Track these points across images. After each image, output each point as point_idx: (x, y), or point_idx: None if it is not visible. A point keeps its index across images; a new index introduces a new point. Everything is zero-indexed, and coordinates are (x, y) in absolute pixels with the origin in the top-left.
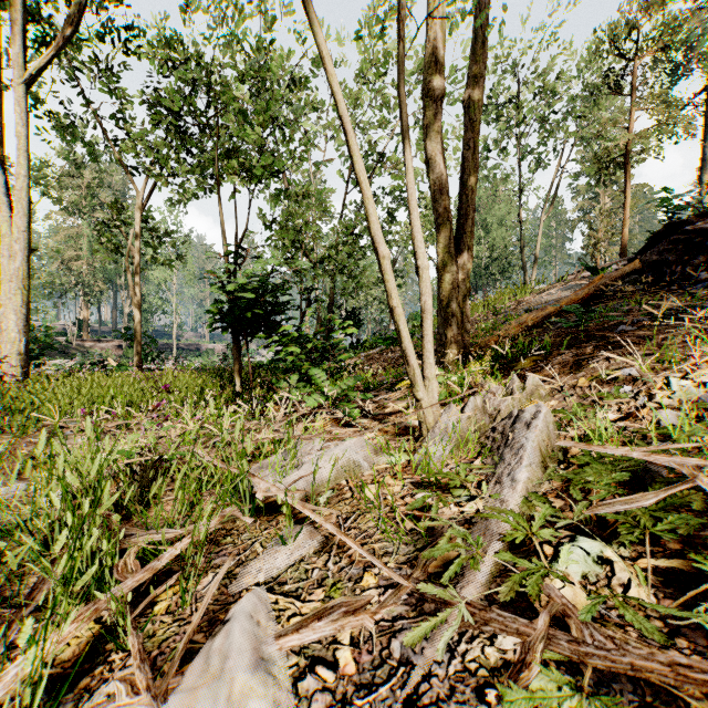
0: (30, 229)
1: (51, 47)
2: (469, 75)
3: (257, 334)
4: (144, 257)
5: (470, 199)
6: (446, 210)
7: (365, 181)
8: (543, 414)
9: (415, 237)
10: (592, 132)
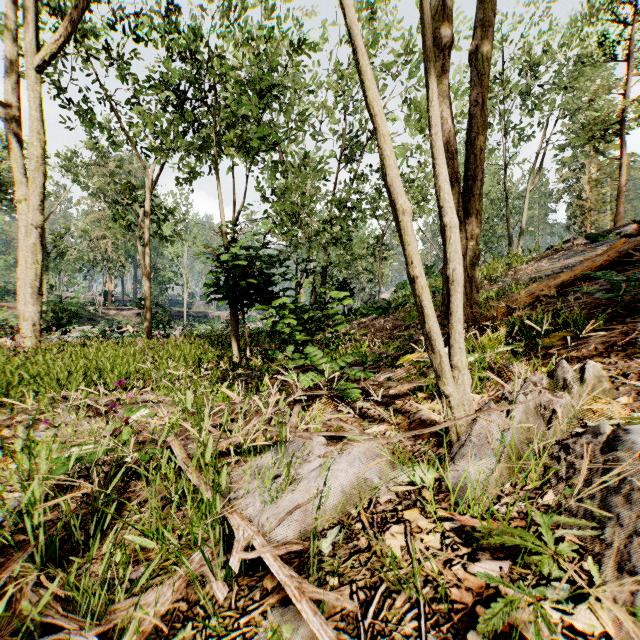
0: (43, 207)
1: (60, 32)
2: (477, 25)
3: (253, 305)
4: (154, 233)
5: (479, 159)
6: (454, 170)
7: (379, 114)
8: None
9: (440, 187)
10: (581, 102)
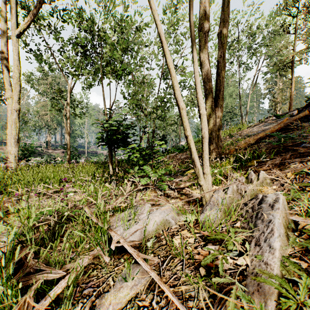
0: (19, 101)
1: (28, 19)
2: (221, 21)
3: (119, 147)
4: (71, 113)
5: (222, 81)
6: (210, 87)
7: (172, 68)
8: (279, 199)
9: (198, 98)
10: (274, 52)
